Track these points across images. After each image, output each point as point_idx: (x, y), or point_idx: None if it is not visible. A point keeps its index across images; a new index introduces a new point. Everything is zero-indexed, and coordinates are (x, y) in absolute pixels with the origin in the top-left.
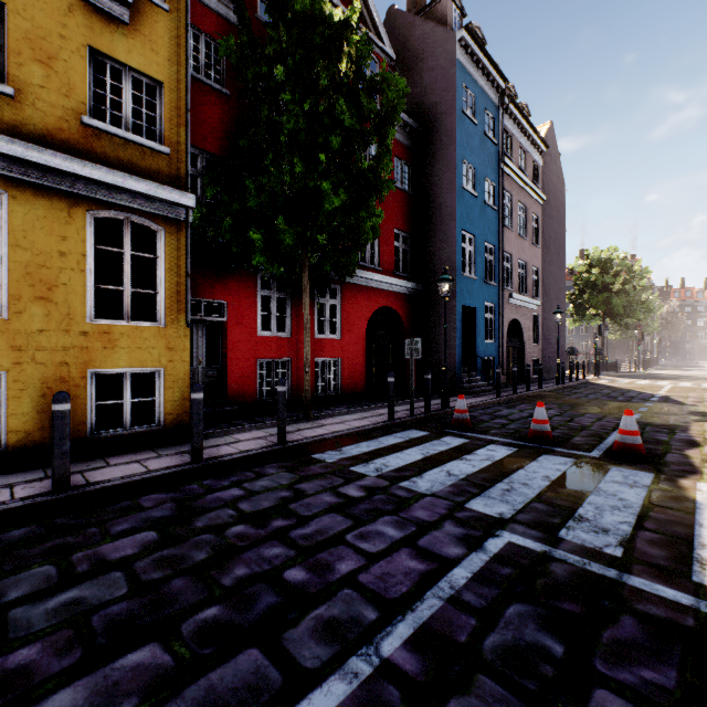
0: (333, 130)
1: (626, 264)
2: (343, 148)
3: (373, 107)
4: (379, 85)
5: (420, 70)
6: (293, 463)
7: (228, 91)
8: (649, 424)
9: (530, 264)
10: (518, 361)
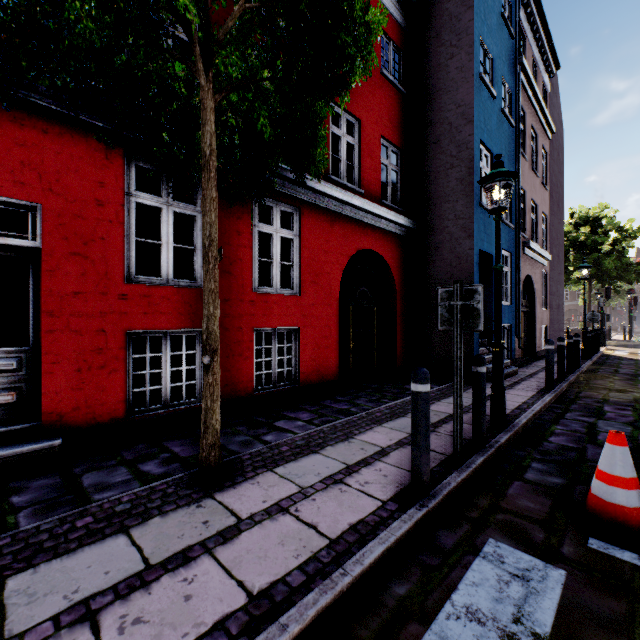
0: None
1: (616, 223)
2: None
3: None
4: None
5: None
6: None
7: None
8: None
9: (540, 209)
10: (528, 330)
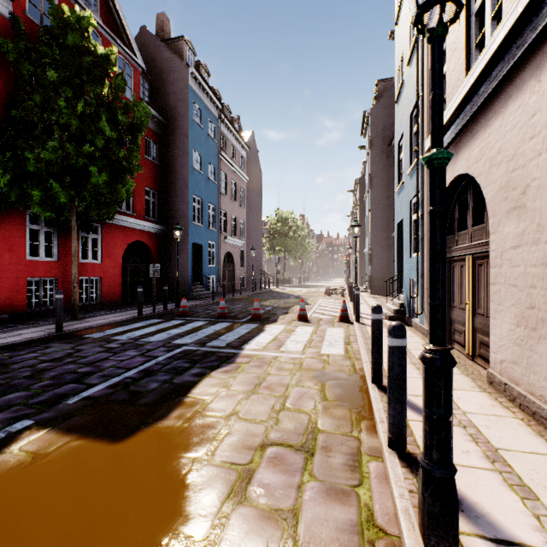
0: (98, 134)
1: (295, 222)
2: (105, 144)
3: (127, 121)
4: (131, 107)
5: (165, 81)
6: (71, 340)
7: None
8: (277, 308)
9: (239, 218)
10: (232, 278)
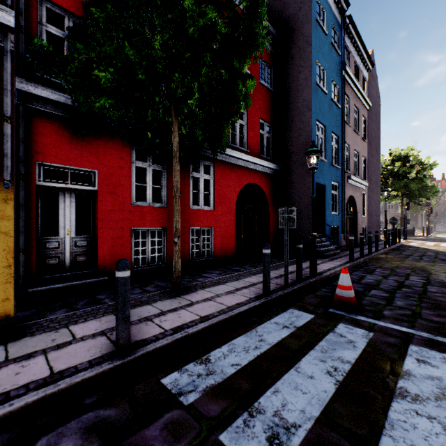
0: None
1: (419, 159)
2: None
3: None
4: None
5: None
6: (122, 410)
7: None
8: None
9: (361, 154)
10: (352, 229)
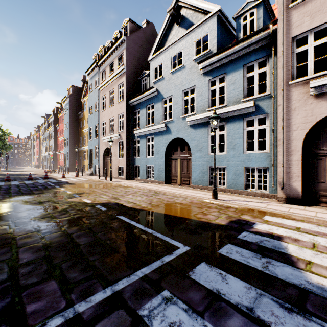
0: None
1: (2, 129)
2: None
3: None
4: None
5: None
6: None
7: None
8: (41, 177)
9: None
10: None
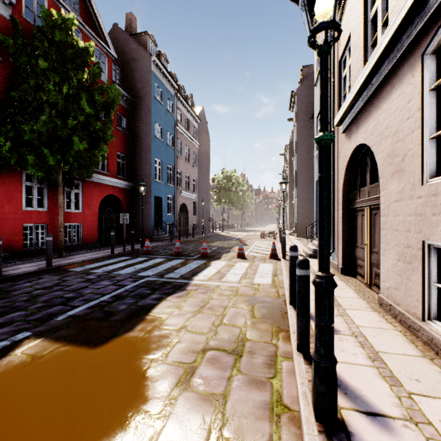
0: (79, 111)
1: (237, 179)
2: (85, 119)
3: (102, 100)
4: (106, 89)
5: (132, 67)
6: (58, 273)
7: (0, 58)
8: (222, 248)
9: (192, 176)
10: (186, 224)
